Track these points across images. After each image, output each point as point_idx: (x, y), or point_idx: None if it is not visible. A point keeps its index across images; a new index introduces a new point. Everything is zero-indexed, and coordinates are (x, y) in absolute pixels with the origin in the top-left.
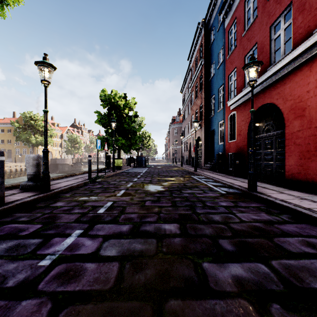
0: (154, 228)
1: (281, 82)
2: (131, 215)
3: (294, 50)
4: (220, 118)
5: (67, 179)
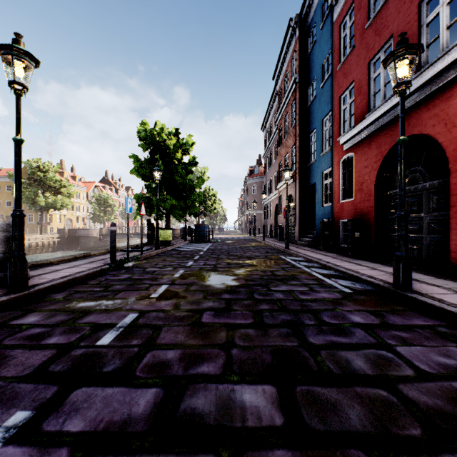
0: (217, 403)
1: (441, 96)
2: (167, 352)
3: None
4: (325, 165)
5: (75, 263)
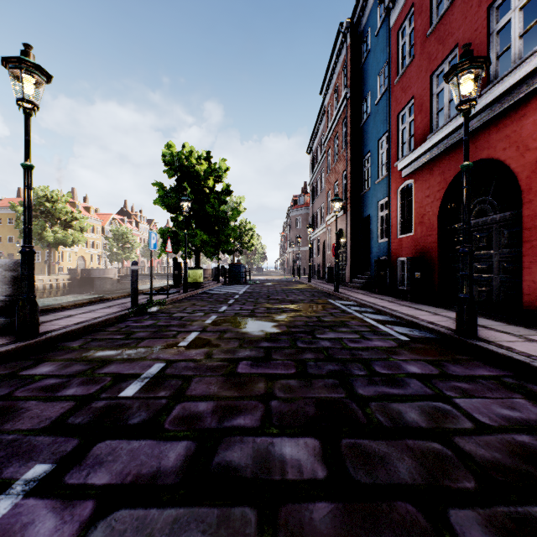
0: (254, 456)
1: (512, 115)
2: (199, 404)
3: None
4: (381, 194)
5: (91, 308)
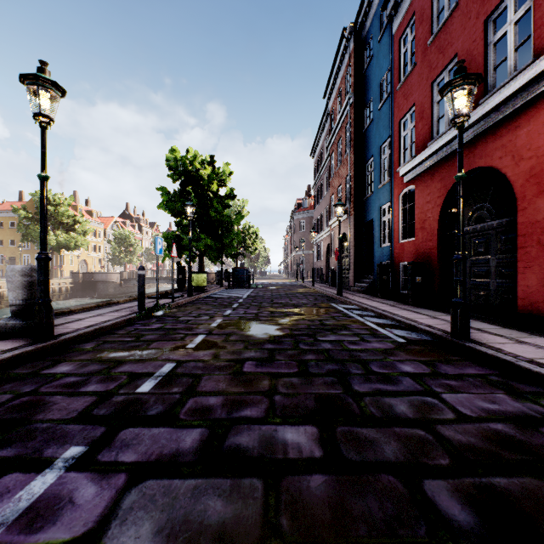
0: (260, 440)
1: (508, 126)
2: (209, 398)
3: (540, 59)
4: (383, 199)
5: (99, 312)
